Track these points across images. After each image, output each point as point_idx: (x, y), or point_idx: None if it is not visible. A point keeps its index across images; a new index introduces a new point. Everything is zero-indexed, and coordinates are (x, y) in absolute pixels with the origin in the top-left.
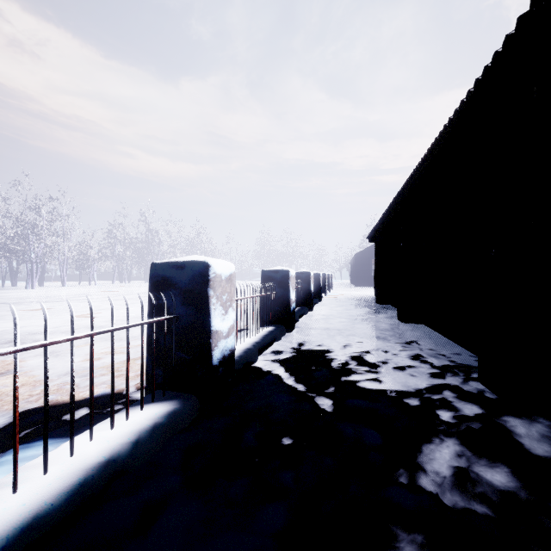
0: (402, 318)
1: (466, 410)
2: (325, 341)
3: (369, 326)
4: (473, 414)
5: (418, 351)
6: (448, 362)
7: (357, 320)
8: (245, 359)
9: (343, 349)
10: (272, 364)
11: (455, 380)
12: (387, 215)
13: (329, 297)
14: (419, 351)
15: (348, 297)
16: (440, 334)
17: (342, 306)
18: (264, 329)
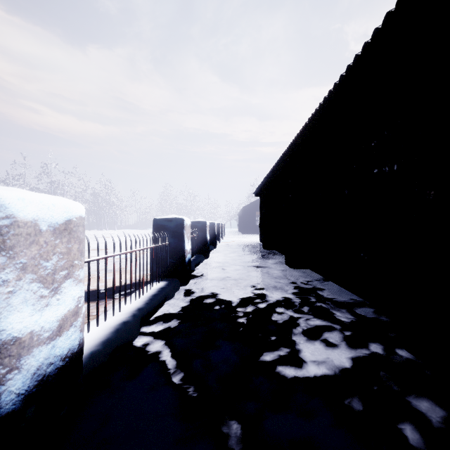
0: (291, 264)
1: (426, 412)
2: (223, 295)
3: (263, 274)
4: (442, 423)
5: (320, 304)
6: (355, 317)
7: (251, 267)
8: (115, 343)
9: (244, 307)
10: (157, 341)
11: (378, 348)
12: (274, 171)
13: (222, 244)
14: (320, 304)
15: (238, 243)
16: (329, 280)
17: (234, 252)
18: (154, 285)
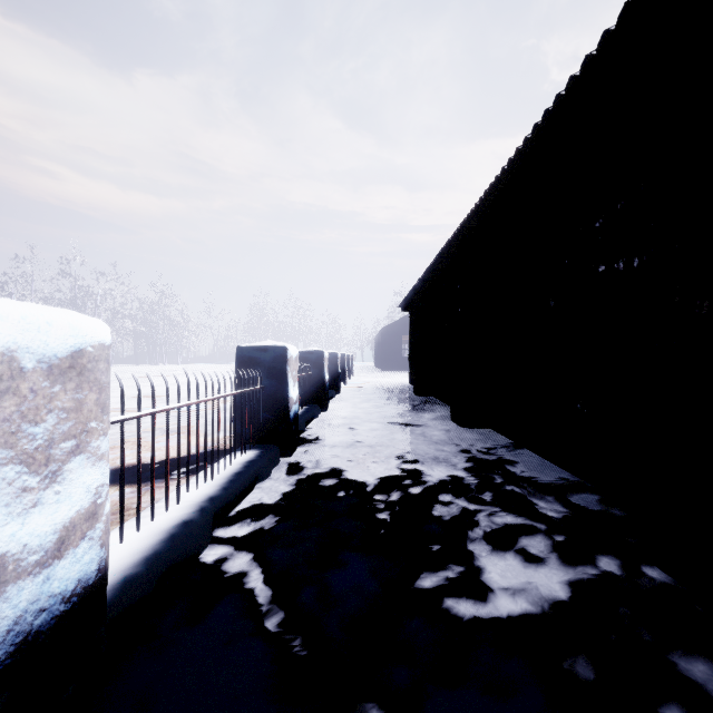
0: (461, 421)
1: (704, 683)
2: (351, 473)
3: (416, 436)
4: None
5: (510, 487)
6: (570, 509)
7: (396, 425)
8: (168, 559)
9: (386, 493)
10: (240, 554)
11: (611, 564)
12: (433, 271)
13: (350, 387)
14: (512, 487)
15: (375, 386)
16: (523, 446)
17: (369, 400)
18: (238, 457)
